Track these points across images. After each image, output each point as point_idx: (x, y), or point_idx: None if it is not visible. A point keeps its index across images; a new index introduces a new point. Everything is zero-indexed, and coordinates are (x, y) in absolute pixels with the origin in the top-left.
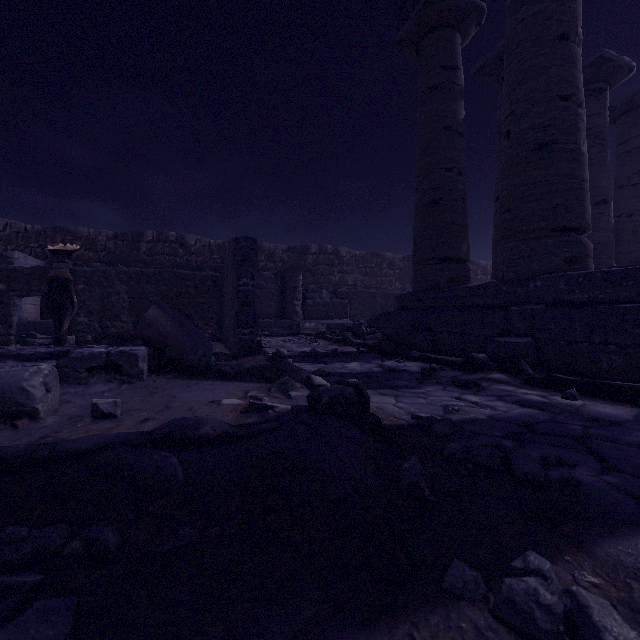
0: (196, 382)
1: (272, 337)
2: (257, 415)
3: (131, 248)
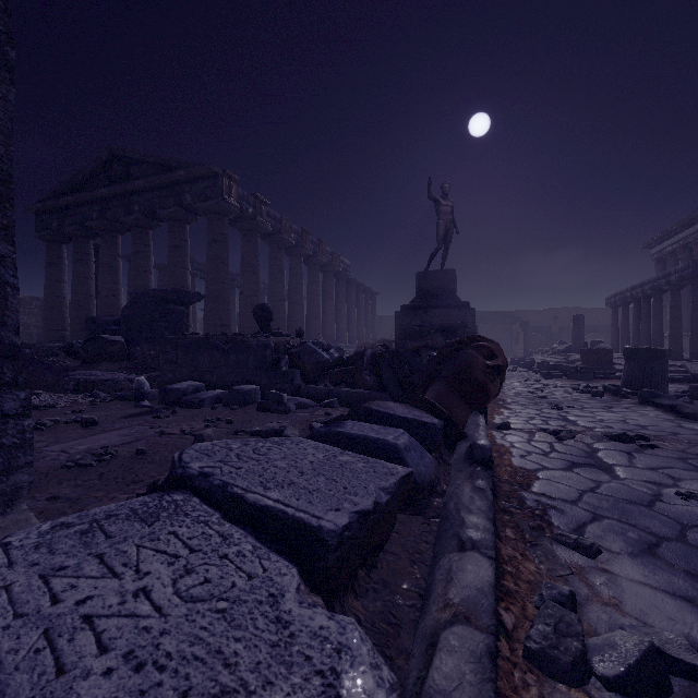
0: None
1: None
2: None
3: None
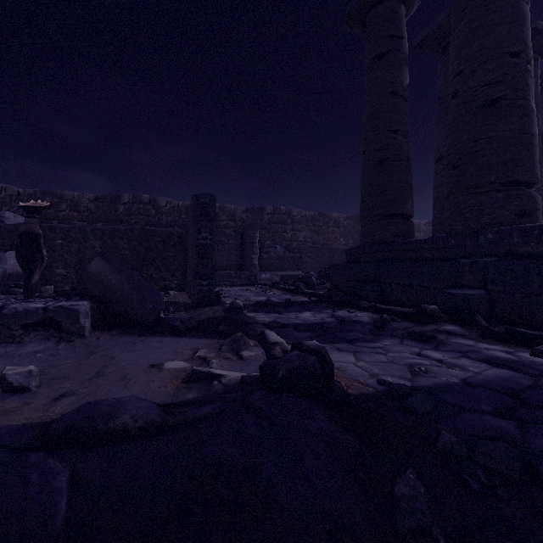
0: (143, 339)
1: (232, 287)
2: (200, 387)
3: (110, 209)
